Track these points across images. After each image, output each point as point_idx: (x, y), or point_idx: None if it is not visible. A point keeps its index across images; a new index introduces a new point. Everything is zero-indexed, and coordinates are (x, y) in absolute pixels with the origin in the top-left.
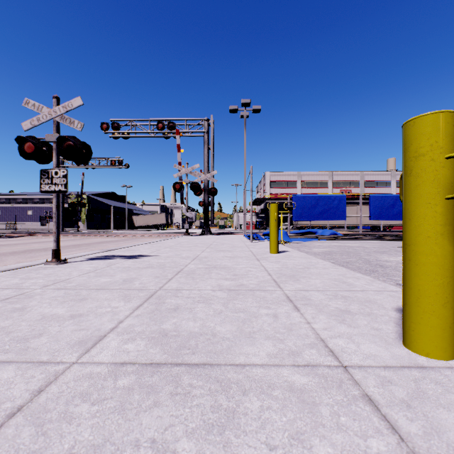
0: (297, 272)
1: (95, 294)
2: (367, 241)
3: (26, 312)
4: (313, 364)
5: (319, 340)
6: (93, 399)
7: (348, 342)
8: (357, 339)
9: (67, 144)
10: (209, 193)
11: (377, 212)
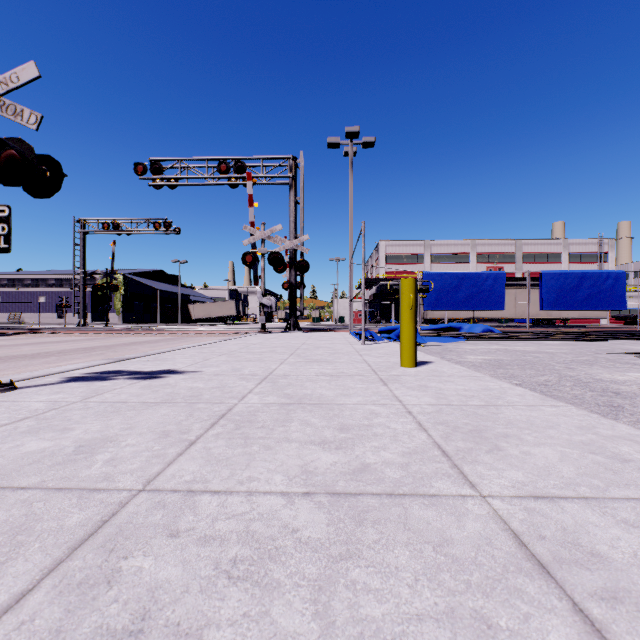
0: (480, 420)
1: None
2: (543, 342)
3: None
4: None
5: None
6: None
7: None
8: None
9: (6, 154)
10: (297, 268)
11: (552, 297)
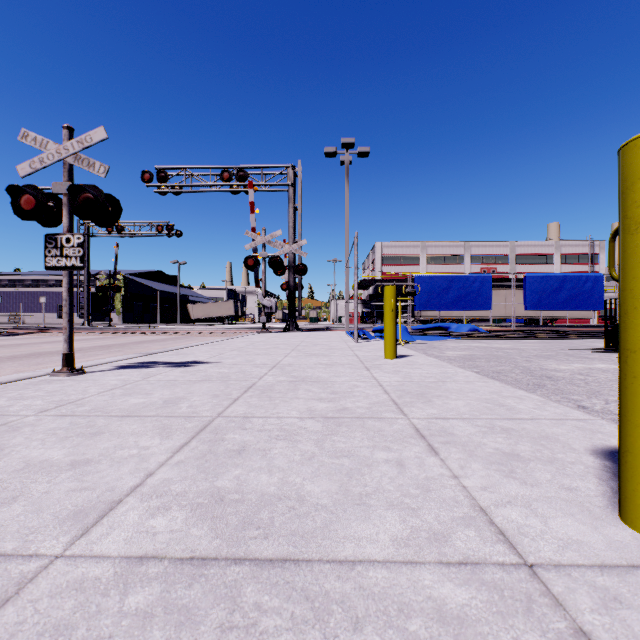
0: (427, 389)
1: (117, 424)
2: (522, 340)
3: (2, 456)
4: (473, 560)
5: (477, 510)
6: (77, 639)
7: (527, 515)
8: (540, 508)
9: (83, 197)
10: (296, 271)
11: (535, 299)
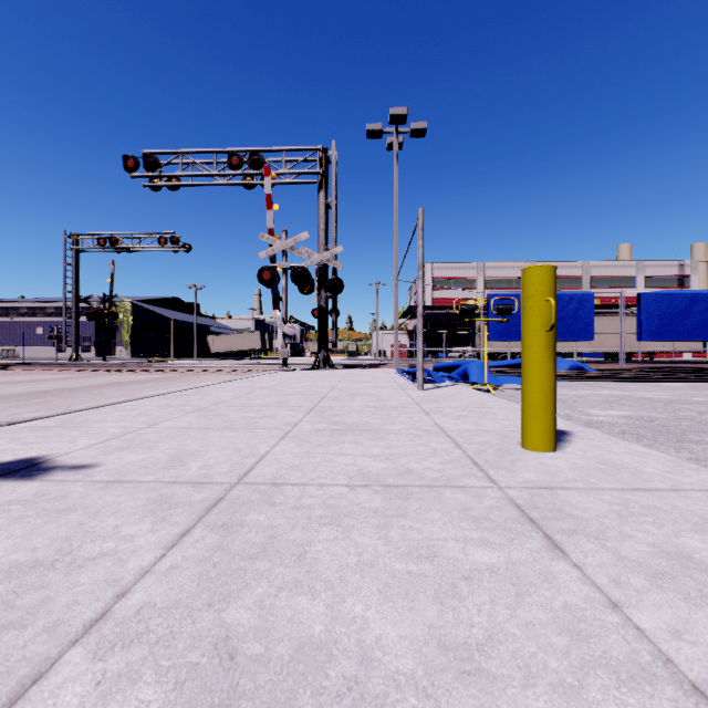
0: None
1: None
2: (660, 384)
3: None
4: None
5: None
6: None
7: None
8: None
9: None
10: (328, 289)
11: (654, 325)
